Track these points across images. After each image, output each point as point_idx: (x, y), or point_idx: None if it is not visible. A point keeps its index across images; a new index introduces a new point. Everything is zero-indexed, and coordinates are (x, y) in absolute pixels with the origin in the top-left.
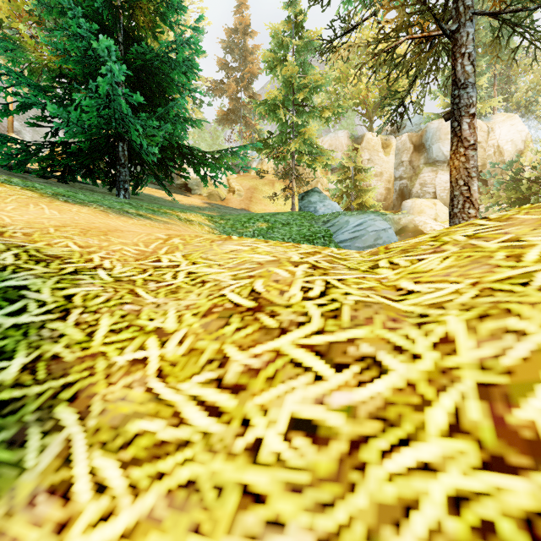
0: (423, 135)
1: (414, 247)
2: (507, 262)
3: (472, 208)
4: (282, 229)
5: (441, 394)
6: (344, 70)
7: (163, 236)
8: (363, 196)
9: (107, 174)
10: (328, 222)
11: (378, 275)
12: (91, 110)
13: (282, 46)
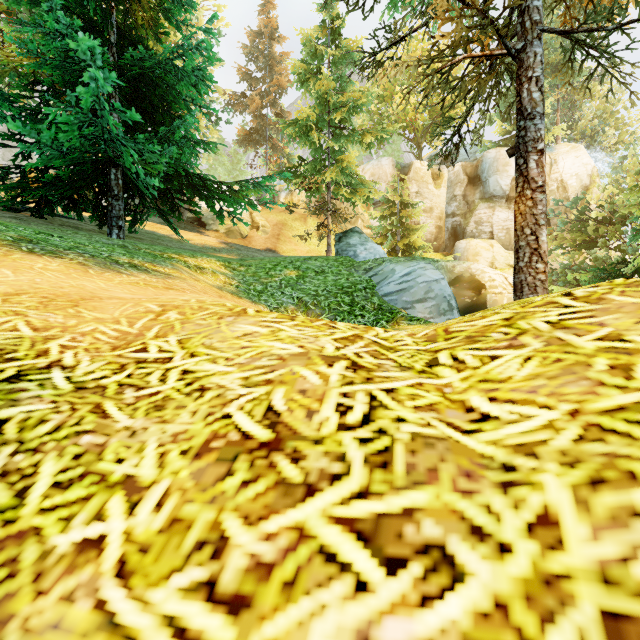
0: (478, 166)
1: (483, 334)
2: (613, 378)
3: (540, 262)
4: (315, 279)
5: (548, 628)
6: (388, 87)
7: (156, 307)
8: (411, 236)
9: (97, 207)
10: (370, 271)
11: (438, 378)
12: (71, 129)
13: (316, 55)
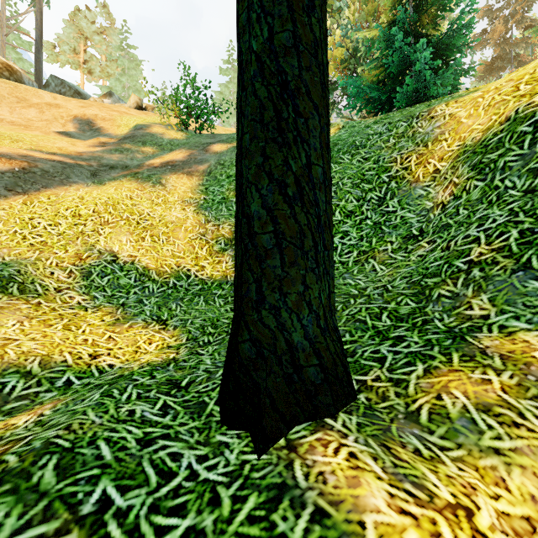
0: None
1: None
2: None
3: None
4: None
5: None
6: None
7: None
8: None
9: None
10: None
11: None
12: (412, 83)
13: None
